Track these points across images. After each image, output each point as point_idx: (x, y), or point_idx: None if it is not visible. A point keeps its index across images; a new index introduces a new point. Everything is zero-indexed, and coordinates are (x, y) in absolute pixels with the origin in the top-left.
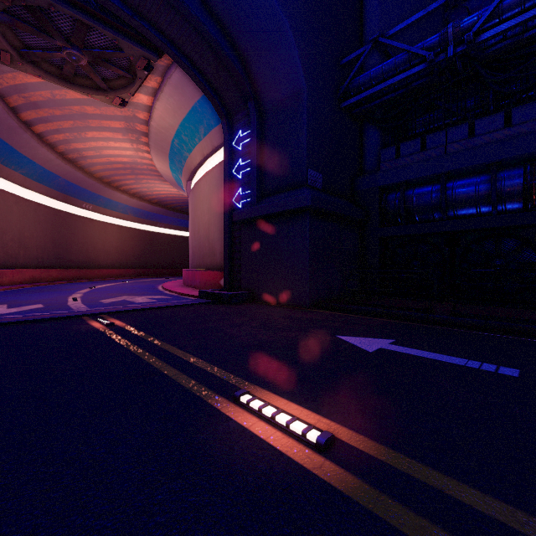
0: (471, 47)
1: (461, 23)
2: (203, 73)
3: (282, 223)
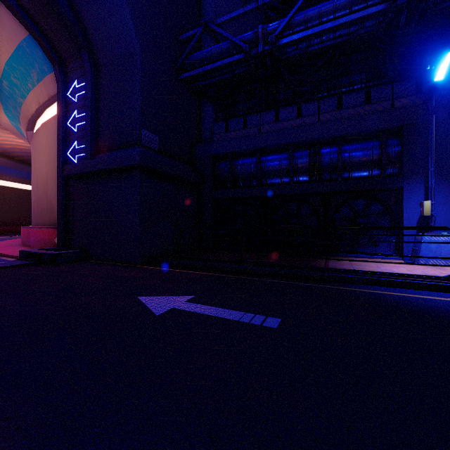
0: (274, 48)
1: (267, 26)
2: (24, 6)
3: (115, 180)
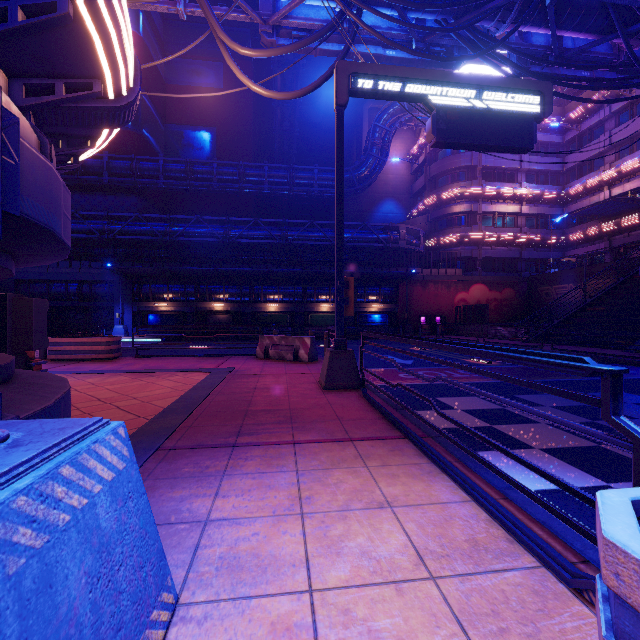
0: None
1: None
2: None
3: None
